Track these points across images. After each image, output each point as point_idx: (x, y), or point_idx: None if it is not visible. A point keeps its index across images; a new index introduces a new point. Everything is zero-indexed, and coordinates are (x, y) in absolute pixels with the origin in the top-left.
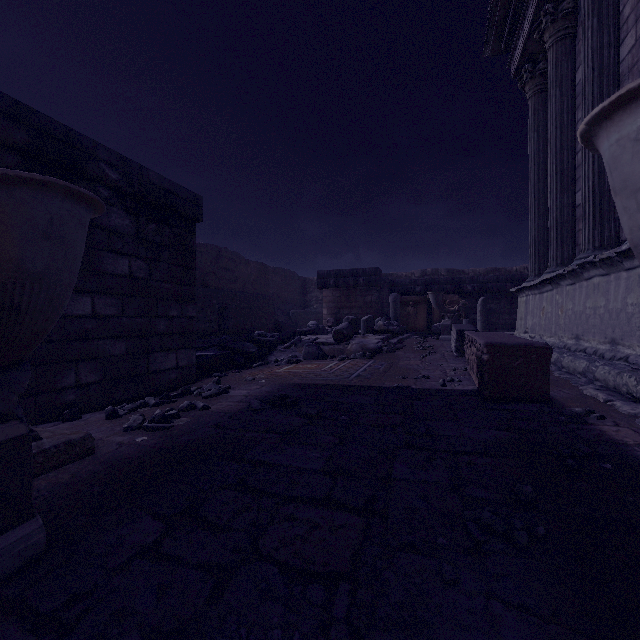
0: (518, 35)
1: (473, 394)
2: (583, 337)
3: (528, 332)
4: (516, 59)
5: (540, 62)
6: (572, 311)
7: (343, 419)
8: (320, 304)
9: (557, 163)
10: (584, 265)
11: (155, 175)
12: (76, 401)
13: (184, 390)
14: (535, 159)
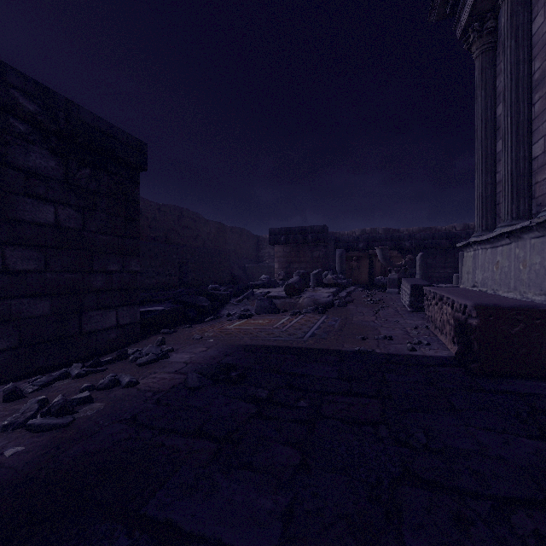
0: None
1: (453, 364)
2: None
3: (477, 286)
4: (463, 19)
5: (488, 21)
6: (541, 265)
7: (302, 406)
8: (272, 259)
9: (512, 115)
10: None
11: (88, 113)
12: None
13: (120, 354)
14: (482, 116)
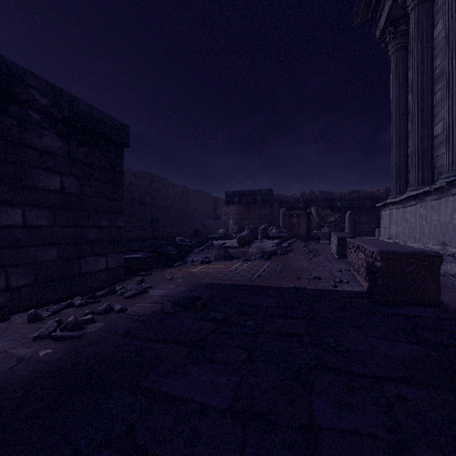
0: (384, 3)
1: (364, 296)
2: (450, 244)
3: (392, 238)
4: (381, 23)
5: (401, 25)
6: (438, 222)
7: (249, 325)
8: (227, 216)
9: (418, 102)
10: (453, 182)
11: (85, 104)
12: (6, 303)
13: (110, 290)
14: (396, 102)
